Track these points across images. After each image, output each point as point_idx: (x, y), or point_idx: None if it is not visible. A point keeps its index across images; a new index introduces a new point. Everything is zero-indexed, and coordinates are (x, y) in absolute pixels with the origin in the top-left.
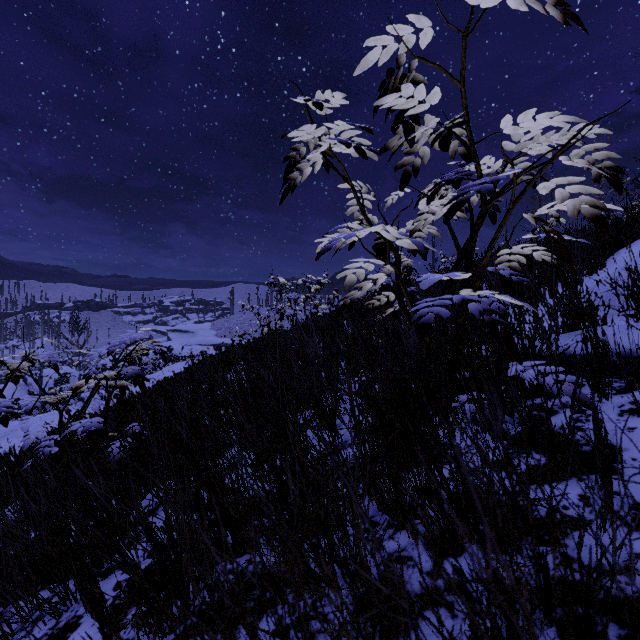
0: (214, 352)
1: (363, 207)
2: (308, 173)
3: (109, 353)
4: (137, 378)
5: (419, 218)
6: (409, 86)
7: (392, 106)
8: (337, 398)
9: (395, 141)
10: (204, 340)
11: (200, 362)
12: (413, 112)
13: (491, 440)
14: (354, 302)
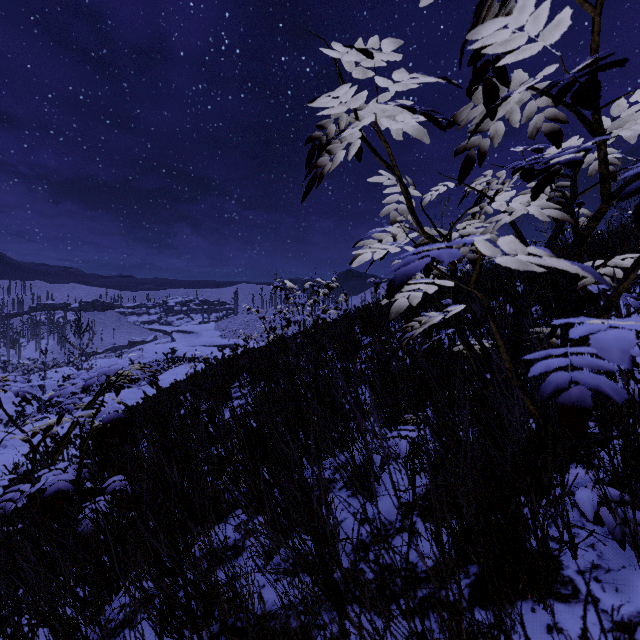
0: (218, 353)
1: (411, 205)
2: (340, 159)
3: (84, 388)
4: (116, 424)
5: (490, 219)
6: (527, 4)
7: (471, 56)
8: (411, 520)
9: (466, 111)
10: (208, 341)
11: (202, 371)
12: (511, 59)
13: (632, 559)
14: (368, 309)
